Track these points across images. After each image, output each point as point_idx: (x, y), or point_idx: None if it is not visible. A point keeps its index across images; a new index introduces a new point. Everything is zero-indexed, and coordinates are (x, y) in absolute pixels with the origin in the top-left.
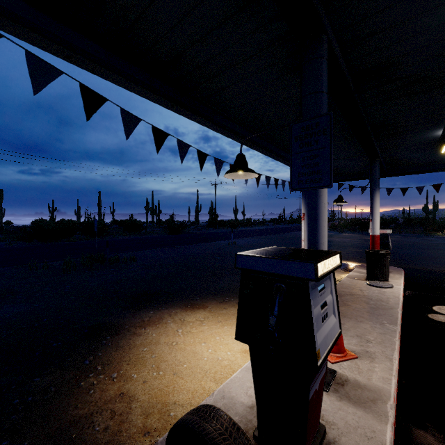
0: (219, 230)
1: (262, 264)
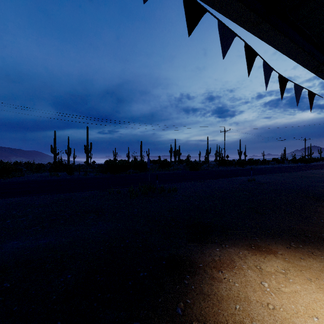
0: (228, 168)
1: None
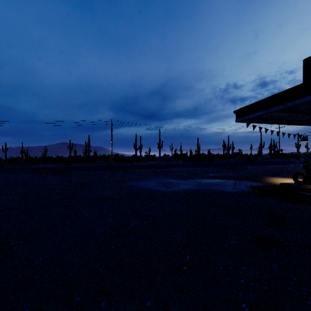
0: (282, 160)
1: (307, 157)
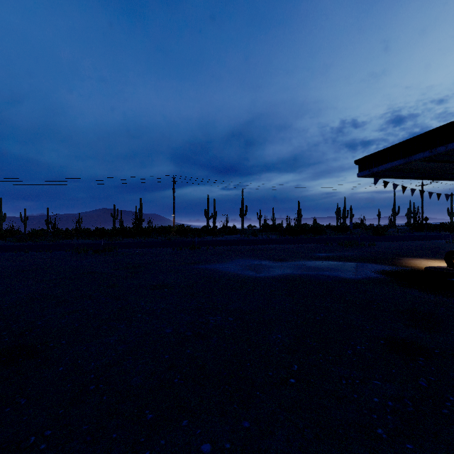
0: (428, 233)
1: None
